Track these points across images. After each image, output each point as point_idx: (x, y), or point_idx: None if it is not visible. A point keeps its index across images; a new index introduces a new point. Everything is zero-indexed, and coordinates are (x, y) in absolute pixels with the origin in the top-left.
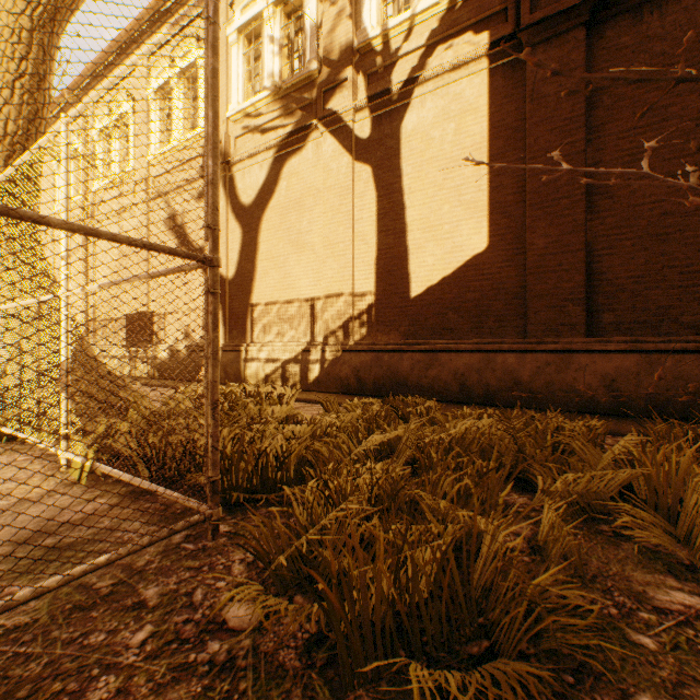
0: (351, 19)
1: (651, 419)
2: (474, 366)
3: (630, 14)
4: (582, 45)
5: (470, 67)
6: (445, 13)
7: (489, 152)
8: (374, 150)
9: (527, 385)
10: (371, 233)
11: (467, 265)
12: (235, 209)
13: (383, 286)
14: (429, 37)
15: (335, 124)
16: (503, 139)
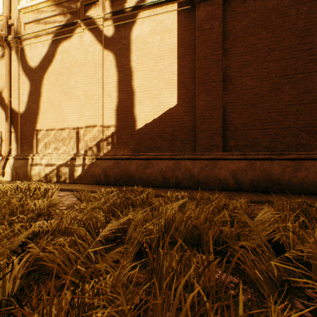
0: None
1: (252, 192)
2: (170, 167)
3: None
4: (221, 7)
5: (168, 7)
6: None
7: (177, 54)
8: (115, 44)
9: (197, 177)
10: (113, 91)
11: (166, 113)
12: (25, 69)
13: (120, 122)
14: None
15: (91, 25)
16: (184, 48)
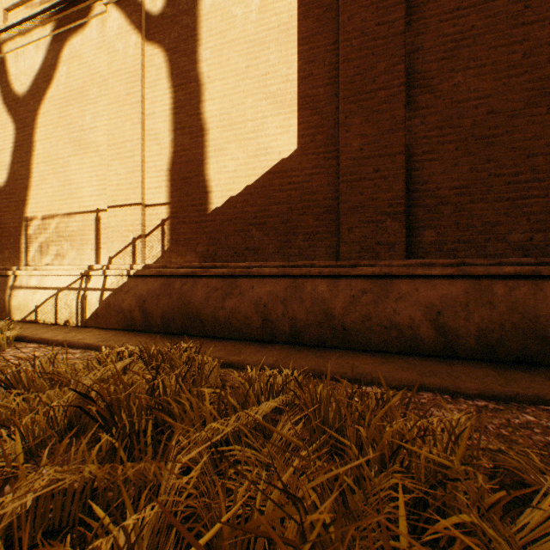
0: None
1: (483, 361)
2: (279, 295)
3: None
4: None
5: None
6: None
7: (298, 34)
8: (168, 29)
9: (341, 319)
10: (164, 131)
11: (273, 171)
12: (7, 99)
13: (178, 196)
14: None
15: None
16: (314, 19)
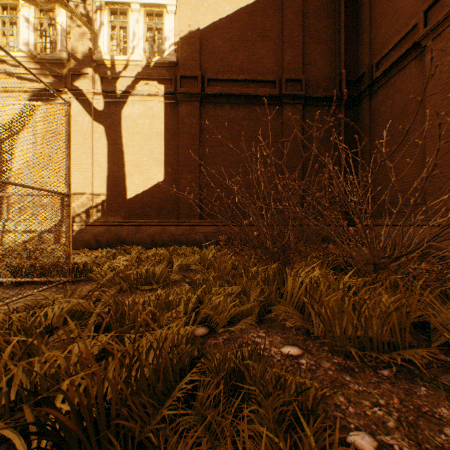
0: (91, 41)
1: None
2: (158, 232)
3: (213, 104)
4: (198, 109)
5: (157, 98)
6: (145, 67)
7: (165, 138)
8: (106, 118)
9: (179, 239)
10: (104, 162)
11: (155, 186)
12: None
13: (111, 191)
14: (137, 75)
15: (80, 96)
16: (170, 134)
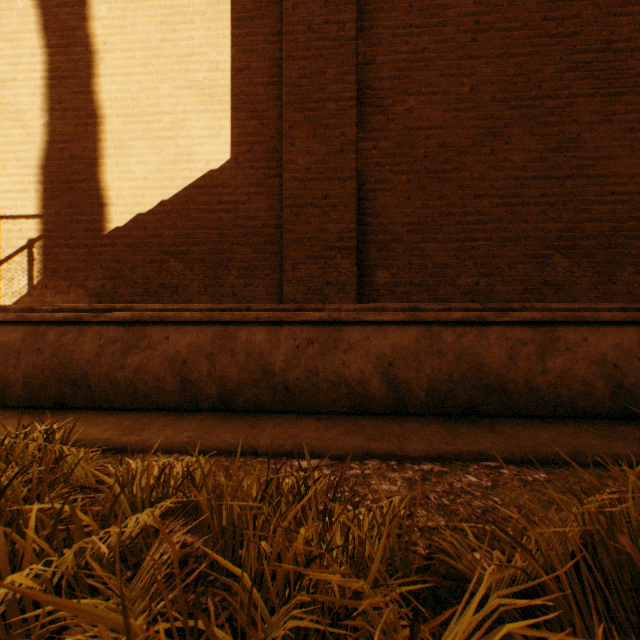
0: None
1: (434, 416)
2: (204, 348)
3: None
4: None
5: None
6: None
7: (232, 12)
8: None
9: (282, 376)
10: (33, 109)
11: (199, 184)
12: None
13: (56, 206)
14: None
15: None
16: None
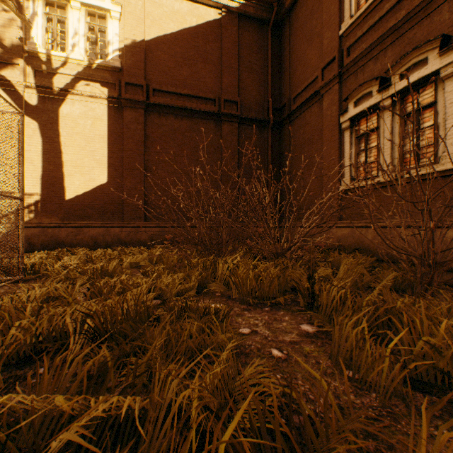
0: (22, 30)
1: None
2: (101, 234)
3: (158, 113)
4: (144, 116)
5: (99, 100)
6: (86, 67)
7: (108, 141)
8: (41, 114)
9: (124, 240)
10: (38, 160)
11: (98, 188)
12: None
13: (47, 191)
14: (77, 74)
15: (8, 86)
16: (114, 138)
